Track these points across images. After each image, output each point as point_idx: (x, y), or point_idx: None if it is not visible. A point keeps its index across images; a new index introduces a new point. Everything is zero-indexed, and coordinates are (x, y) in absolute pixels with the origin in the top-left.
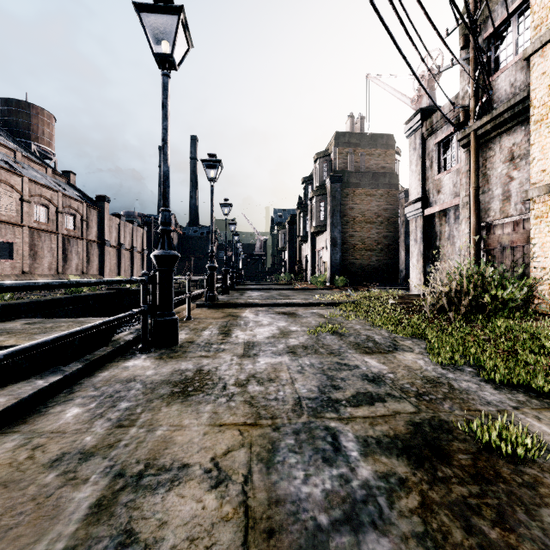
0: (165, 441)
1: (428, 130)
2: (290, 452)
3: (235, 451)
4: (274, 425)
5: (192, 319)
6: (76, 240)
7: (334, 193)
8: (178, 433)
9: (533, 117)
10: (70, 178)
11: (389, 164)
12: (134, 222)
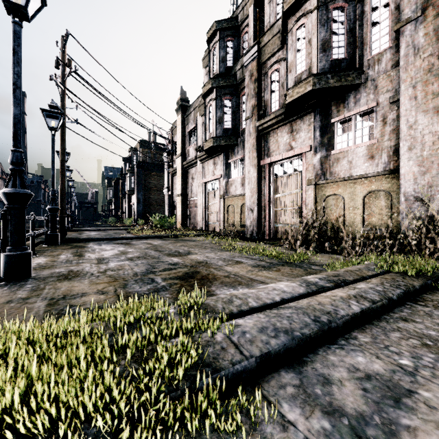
0: None
1: (169, 160)
2: None
3: None
4: None
5: None
6: None
7: (139, 174)
8: None
9: (177, 175)
10: None
11: None
12: None
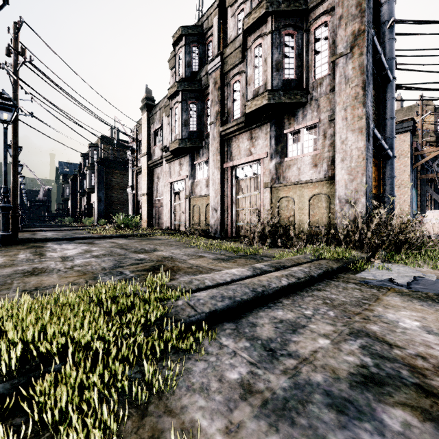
0: None
1: (134, 158)
2: None
3: None
4: None
5: None
6: None
7: (100, 171)
8: None
9: (142, 174)
10: None
11: None
12: None
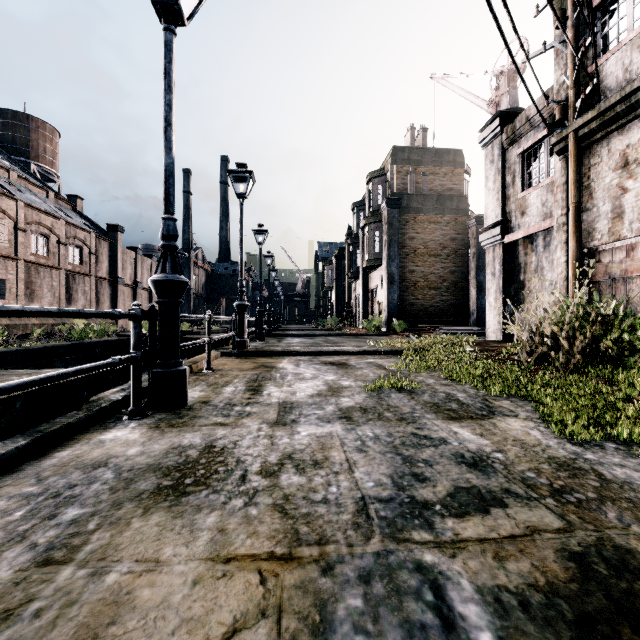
0: (116, 601)
1: (509, 137)
2: (356, 633)
3: (248, 631)
4: (323, 560)
5: (214, 371)
6: (82, 277)
7: (391, 220)
8: (146, 580)
9: None
10: (77, 203)
11: (457, 185)
12: (153, 256)
